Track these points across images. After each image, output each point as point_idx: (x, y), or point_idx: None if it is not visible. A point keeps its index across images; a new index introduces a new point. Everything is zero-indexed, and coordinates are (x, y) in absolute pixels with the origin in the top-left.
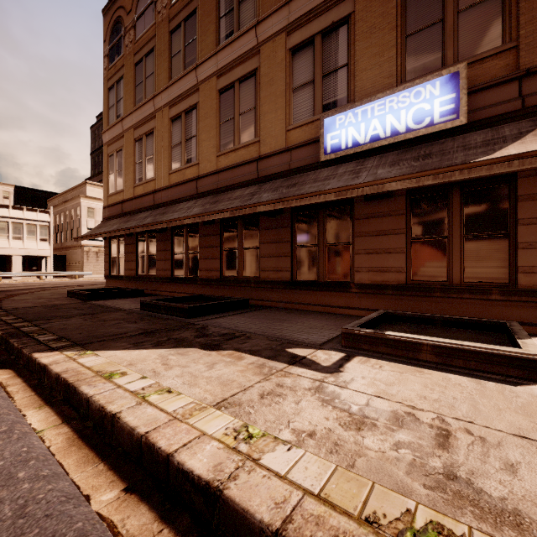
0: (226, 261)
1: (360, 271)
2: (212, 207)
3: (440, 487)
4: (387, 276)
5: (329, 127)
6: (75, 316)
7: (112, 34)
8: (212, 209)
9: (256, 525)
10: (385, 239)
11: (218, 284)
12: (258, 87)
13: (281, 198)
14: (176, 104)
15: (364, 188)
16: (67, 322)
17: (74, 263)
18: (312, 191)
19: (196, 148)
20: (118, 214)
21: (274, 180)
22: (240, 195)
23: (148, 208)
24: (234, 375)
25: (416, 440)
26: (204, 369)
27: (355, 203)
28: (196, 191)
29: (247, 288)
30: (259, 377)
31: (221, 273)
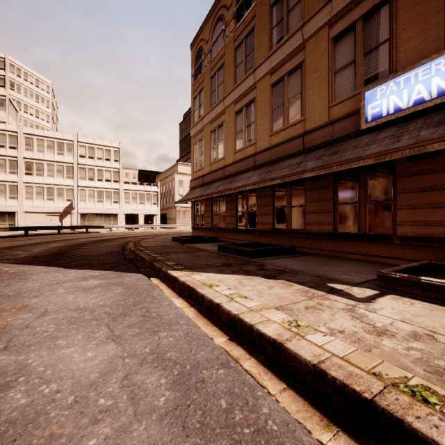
0: (277, 216)
1: (402, 225)
2: (267, 176)
3: (438, 373)
4: (433, 229)
5: (369, 99)
6: (180, 252)
7: (196, 60)
8: (267, 177)
9: (302, 361)
10: (431, 195)
11: (271, 235)
12: (303, 76)
13: (323, 165)
14: (239, 101)
15: (404, 151)
16: (178, 256)
17: (171, 218)
18: (352, 158)
19: (254, 131)
20: (200, 184)
21: (318, 150)
22: (288, 165)
23: (219, 179)
24: (286, 294)
25: (428, 349)
26: (265, 289)
27: (397, 163)
28: (254, 164)
29: (294, 238)
30: (304, 298)
31: (273, 226)
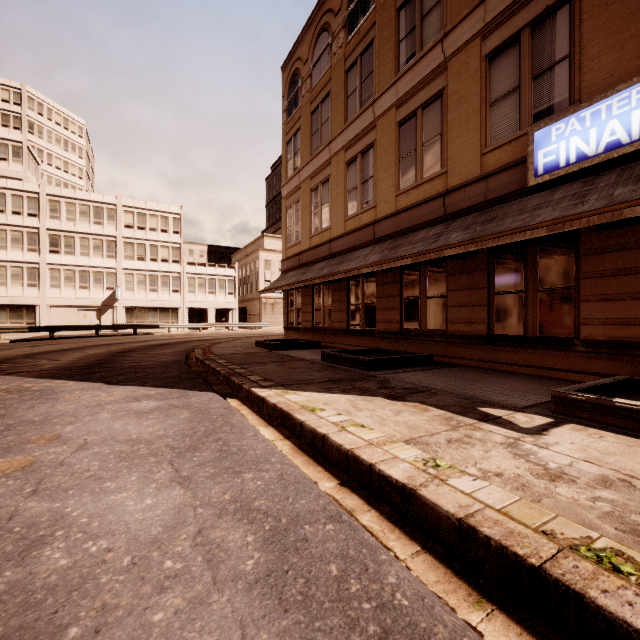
0: (406, 312)
1: (589, 323)
2: (391, 254)
3: (635, 533)
4: (634, 330)
5: (541, 142)
6: (268, 363)
7: (289, 88)
8: (392, 255)
9: (443, 514)
10: (631, 280)
11: (397, 338)
12: (444, 110)
13: (473, 238)
14: (352, 146)
15: (590, 217)
16: (265, 367)
17: (253, 314)
18: (515, 227)
19: (373, 189)
20: (296, 266)
21: (465, 216)
22: (423, 238)
23: (323, 258)
24: (420, 422)
25: (622, 499)
26: (390, 414)
27: (581, 234)
28: (373, 237)
29: (431, 342)
30: (446, 427)
31: (401, 326)
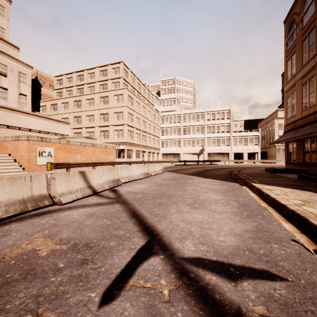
0: None
1: None
2: None
3: None
4: None
5: None
6: (265, 177)
7: (288, 32)
8: None
9: (289, 209)
10: None
11: None
12: None
13: None
14: None
15: None
16: (262, 178)
17: (270, 155)
18: None
19: None
20: (292, 128)
21: None
22: None
23: (310, 123)
24: None
25: None
26: (306, 195)
27: None
28: None
29: None
30: None
31: None
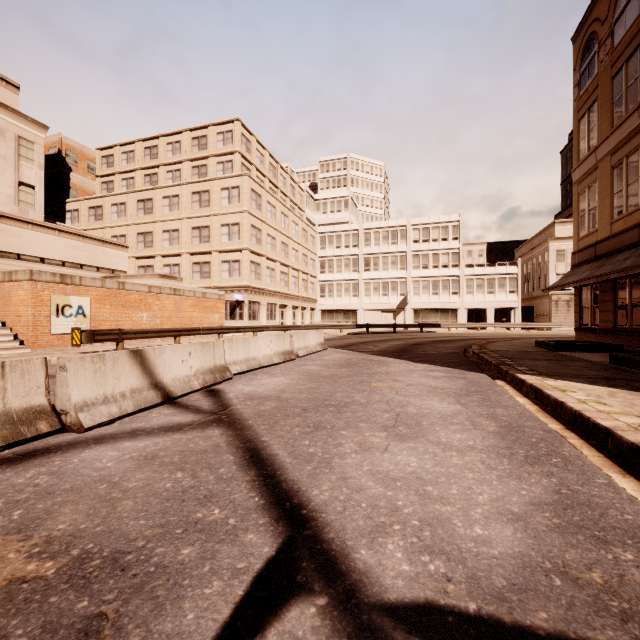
0: None
1: None
2: None
3: None
4: None
5: None
6: (541, 360)
7: (582, 58)
8: None
9: (624, 441)
10: None
11: None
12: None
13: None
14: None
15: None
16: (535, 362)
17: (541, 314)
18: None
19: None
20: (590, 258)
21: None
22: None
23: (629, 246)
24: None
25: None
26: None
27: None
28: None
29: None
30: None
31: None
